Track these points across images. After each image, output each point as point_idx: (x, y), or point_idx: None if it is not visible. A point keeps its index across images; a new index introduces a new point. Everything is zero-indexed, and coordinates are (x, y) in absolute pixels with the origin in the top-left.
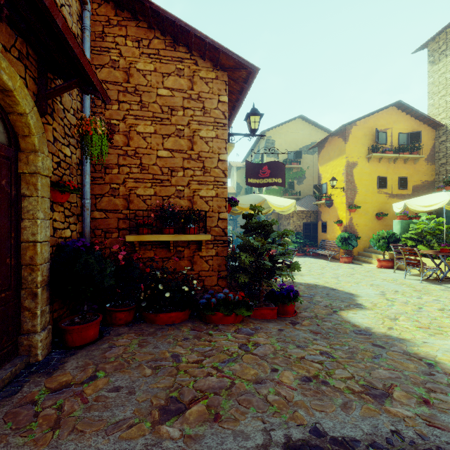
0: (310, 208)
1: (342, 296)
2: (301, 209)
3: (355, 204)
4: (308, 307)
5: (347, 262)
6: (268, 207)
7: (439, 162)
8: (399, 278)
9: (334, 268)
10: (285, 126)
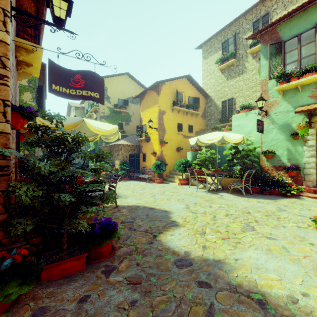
0: (134, 143)
1: (159, 215)
2: (128, 144)
3: (164, 140)
4: (128, 237)
5: (160, 182)
6: (94, 134)
7: (208, 118)
8: (194, 192)
9: (151, 188)
10: (116, 78)
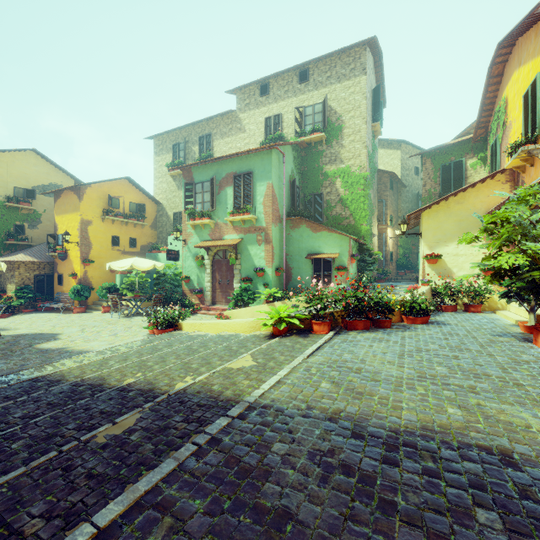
0: (44, 259)
1: (46, 336)
2: (32, 260)
3: (90, 258)
4: (7, 348)
5: (80, 312)
6: None
7: (160, 229)
8: (108, 318)
9: (61, 319)
10: (10, 154)
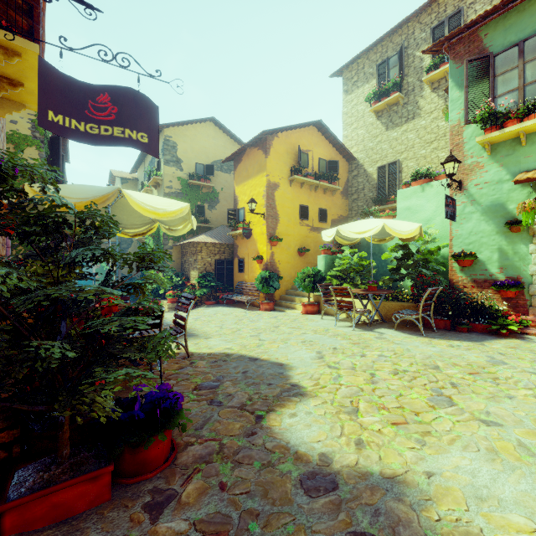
0: (224, 240)
1: (267, 372)
2: (213, 241)
3: (277, 235)
4: (206, 420)
5: (269, 309)
6: (147, 222)
7: (352, 197)
8: (330, 327)
9: (253, 320)
10: (193, 127)
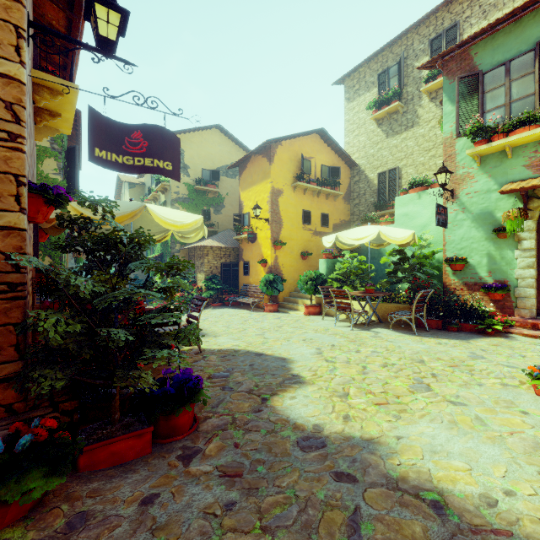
0: (230, 244)
1: (271, 365)
2: (219, 245)
3: (281, 240)
4: (220, 401)
5: (273, 311)
6: (162, 230)
7: (354, 202)
8: (330, 327)
9: (258, 321)
10: (199, 134)
